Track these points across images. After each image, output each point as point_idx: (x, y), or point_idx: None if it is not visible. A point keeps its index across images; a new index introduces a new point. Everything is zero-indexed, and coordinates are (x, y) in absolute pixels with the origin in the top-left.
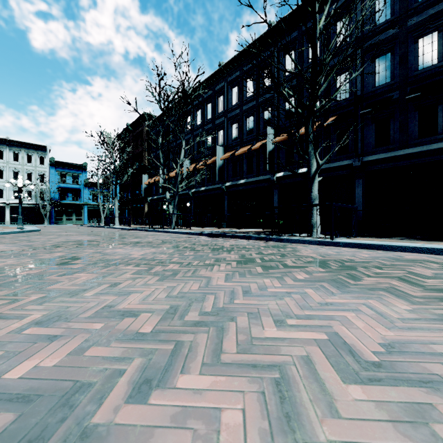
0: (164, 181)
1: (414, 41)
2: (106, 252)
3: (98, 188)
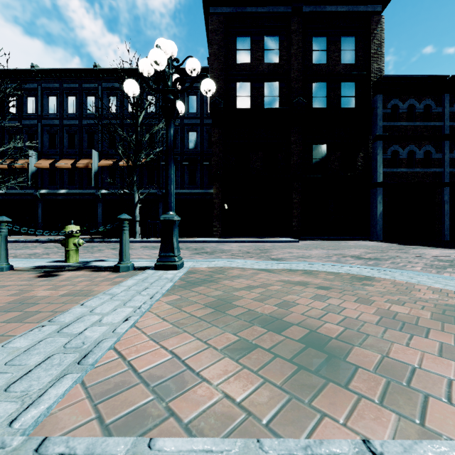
0: None
1: (187, 132)
2: None
3: None
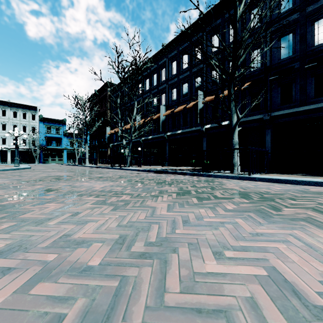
0: (121, 131)
1: (311, 23)
2: (75, 185)
3: (74, 137)
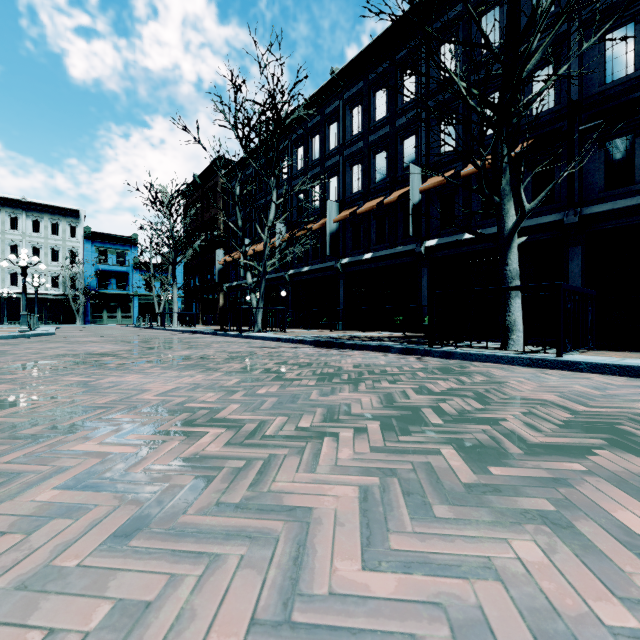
0: (243, 256)
1: None
2: (99, 385)
3: (151, 271)
